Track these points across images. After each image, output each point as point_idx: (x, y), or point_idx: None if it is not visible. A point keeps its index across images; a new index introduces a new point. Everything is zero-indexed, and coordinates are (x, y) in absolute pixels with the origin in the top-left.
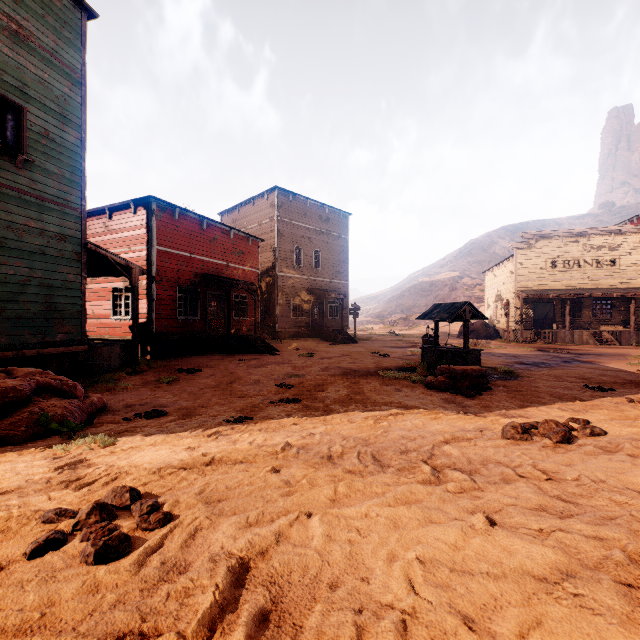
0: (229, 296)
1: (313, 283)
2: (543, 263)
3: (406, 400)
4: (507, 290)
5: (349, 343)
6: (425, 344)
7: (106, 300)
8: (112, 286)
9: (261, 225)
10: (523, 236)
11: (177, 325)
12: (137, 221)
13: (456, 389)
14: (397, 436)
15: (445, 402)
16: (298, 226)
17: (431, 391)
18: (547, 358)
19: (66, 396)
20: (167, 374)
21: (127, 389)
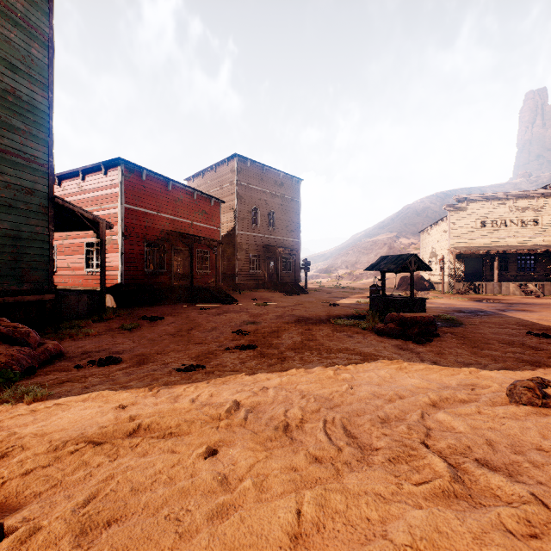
0: (192, 251)
1: (269, 241)
2: (473, 223)
3: (359, 347)
4: (441, 247)
5: (301, 294)
6: (373, 293)
7: (80, 254)
8: (85, 241)
9: (222, 189)
10: (456, 199)
11: (144, 277)
12: (107, 181)
13: (406, 336)
14: (367, 394)
15: (398, 349)
16: (255, 190)
17: (382, 338)
18: (482, 307)
19: (17, 343)
20: (131, 321)
21: (89, 336)
